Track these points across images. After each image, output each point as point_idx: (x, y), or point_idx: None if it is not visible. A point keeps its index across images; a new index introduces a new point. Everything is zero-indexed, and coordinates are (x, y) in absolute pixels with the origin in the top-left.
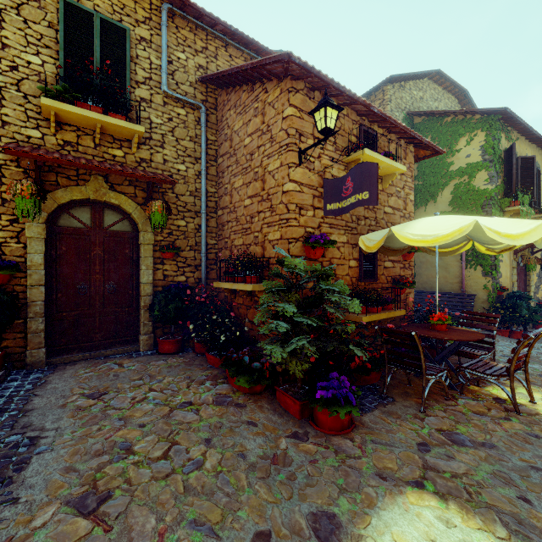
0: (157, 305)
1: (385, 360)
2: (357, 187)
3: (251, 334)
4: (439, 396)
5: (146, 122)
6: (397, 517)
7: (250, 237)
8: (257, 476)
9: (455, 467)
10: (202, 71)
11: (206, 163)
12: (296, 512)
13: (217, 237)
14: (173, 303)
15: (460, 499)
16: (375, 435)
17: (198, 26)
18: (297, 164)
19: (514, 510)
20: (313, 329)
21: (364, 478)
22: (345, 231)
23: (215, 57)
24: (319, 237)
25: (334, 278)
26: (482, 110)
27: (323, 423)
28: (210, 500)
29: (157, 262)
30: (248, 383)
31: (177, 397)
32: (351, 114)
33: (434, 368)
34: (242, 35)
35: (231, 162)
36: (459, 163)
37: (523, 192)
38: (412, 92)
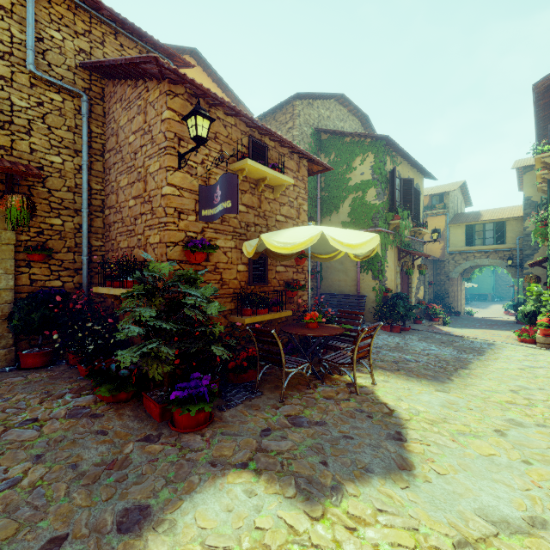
0: (18, 314)
1: (257, 358)
2: (223, 196)
3: (135, 341)
4: (303, 387)
5: (4, 103)
6: (209, 496)
7: (134, 240)
8: (81, 484)
9: (283, 445)
10: (85, 56)
11: (89, 158)
12: (108, 511)
13: (104, 238)
14: (38, 311)
15: (272, 471)
16: (227, 428)
17: (78, 6)
18: (176, 168)
19: (311, 473)
20: (177, 332)
21: (196, 467)
22: (232, 237)
23: (102, 43)
24: (198, 242)
25: (220, 282)
26: (371, 135)
27: (179, 423)
28: (10, 516)
29: (21, 265)
30: (108, 391)
31: (20, 415)
32: (240, 125)
33: (297, 362)
34: (133, 25)
35: (117, 159)
36: (355, 179)
37: (405, 208)
38: (319, 110)
